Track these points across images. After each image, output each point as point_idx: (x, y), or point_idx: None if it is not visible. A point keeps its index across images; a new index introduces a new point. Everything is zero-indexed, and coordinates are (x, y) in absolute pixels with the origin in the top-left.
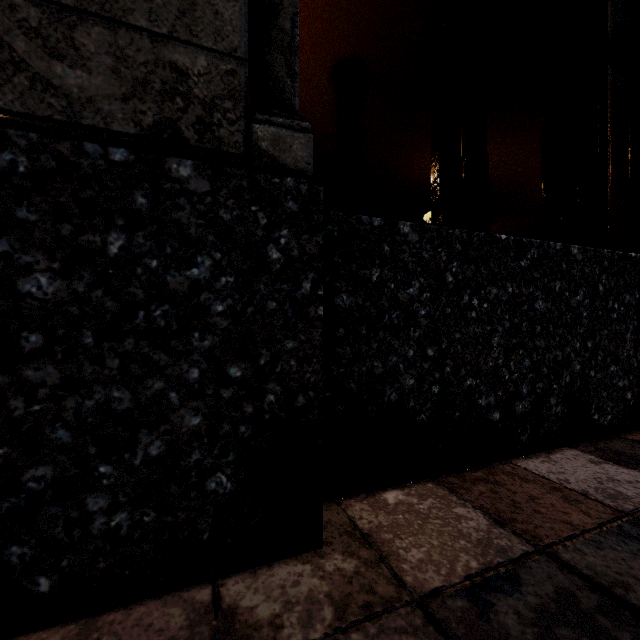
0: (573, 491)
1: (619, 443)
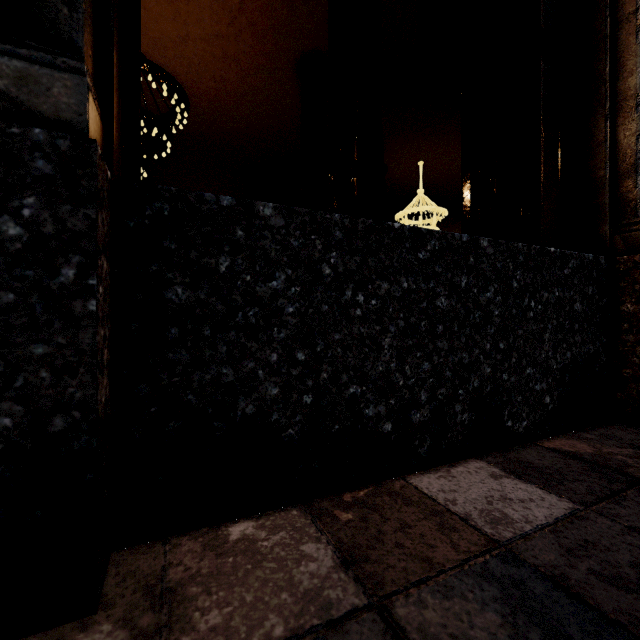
0: (454, 515)
1: (531, 452)
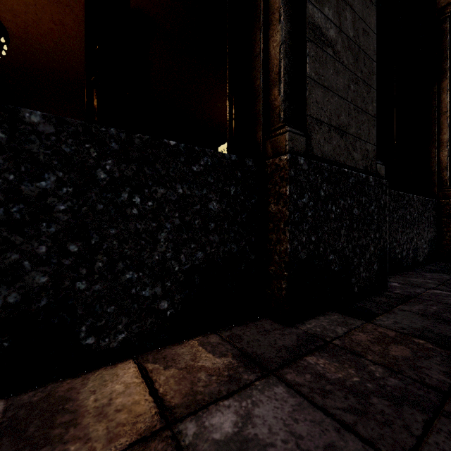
0: None
1: (106, 375)
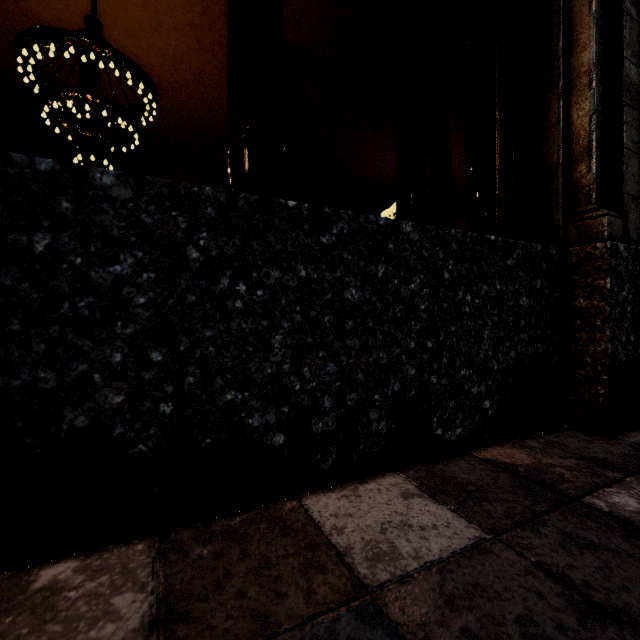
0: (332, 549)
1: (462, 464)
